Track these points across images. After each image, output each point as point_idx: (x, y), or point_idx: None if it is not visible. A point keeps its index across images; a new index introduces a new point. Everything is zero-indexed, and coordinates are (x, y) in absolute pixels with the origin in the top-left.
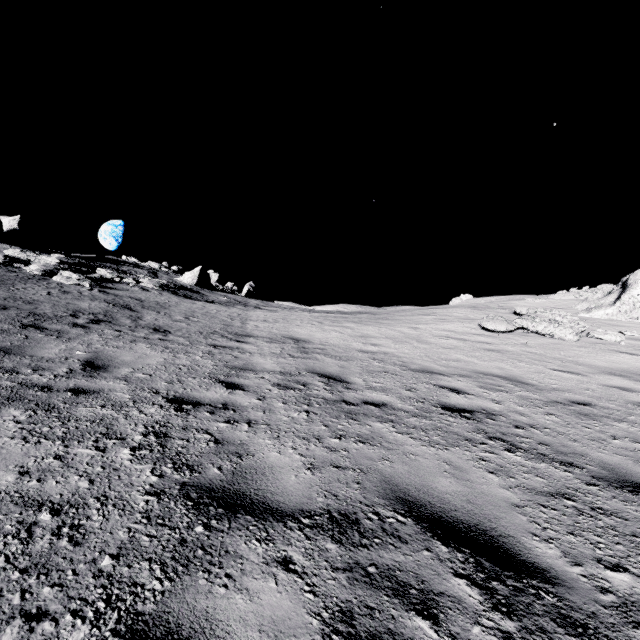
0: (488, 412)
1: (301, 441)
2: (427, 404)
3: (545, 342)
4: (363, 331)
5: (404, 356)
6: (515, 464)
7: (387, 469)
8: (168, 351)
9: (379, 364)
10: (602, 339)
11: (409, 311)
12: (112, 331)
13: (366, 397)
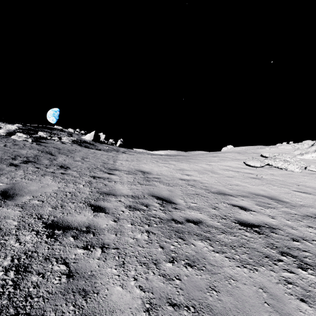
0: (270, 226)
1: (142, 268)
2: (228, 220)
3: (283, 173)
4: (181, 166)
5: (206, 182)
6: (314, 286)
7: (216, 304)
8: (63, 181)
9: (192, 188)
10: (314, 171)
11: (204, 154)
12: (33, 168)
13: (187, 215)
